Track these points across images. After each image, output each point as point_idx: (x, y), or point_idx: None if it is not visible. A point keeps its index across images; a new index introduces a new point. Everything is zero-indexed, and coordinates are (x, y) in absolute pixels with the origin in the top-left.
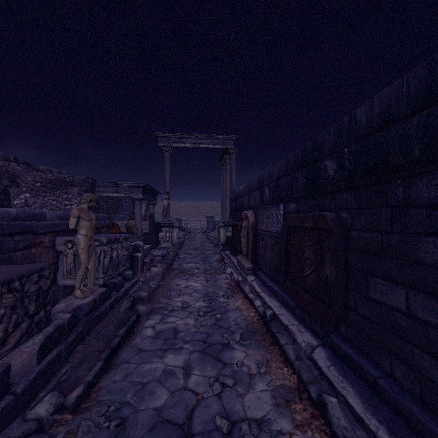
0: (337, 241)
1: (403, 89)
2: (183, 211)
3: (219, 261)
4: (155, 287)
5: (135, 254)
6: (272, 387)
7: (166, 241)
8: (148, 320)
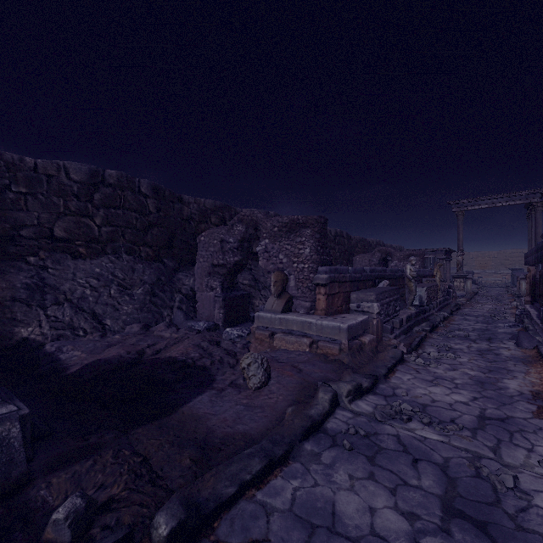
0: (542, 279)
1: (541, 244)
2: (475, 262)
3: (510, 302)
4: (463, 304)
5: (448, 290)
6: (511, 317)
7: (460, 289)
8: (465, 309)
